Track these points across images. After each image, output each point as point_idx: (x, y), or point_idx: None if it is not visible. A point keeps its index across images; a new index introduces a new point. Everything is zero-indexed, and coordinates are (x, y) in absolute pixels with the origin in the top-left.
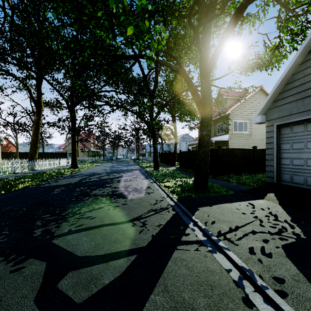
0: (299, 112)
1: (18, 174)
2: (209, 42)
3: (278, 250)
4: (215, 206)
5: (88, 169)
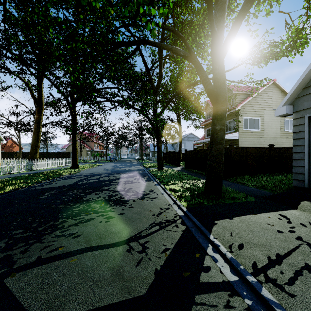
0: None
1: (13, 174)
2: (223, 20)
3: None
4: (236, 219)
5: (89, 169)
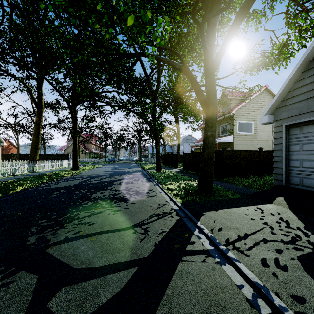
0: (310, 111)
1: (18, 176)
2: (214, 39)
3: (294, 263)
4: (221, 211)
5: (89, 171)
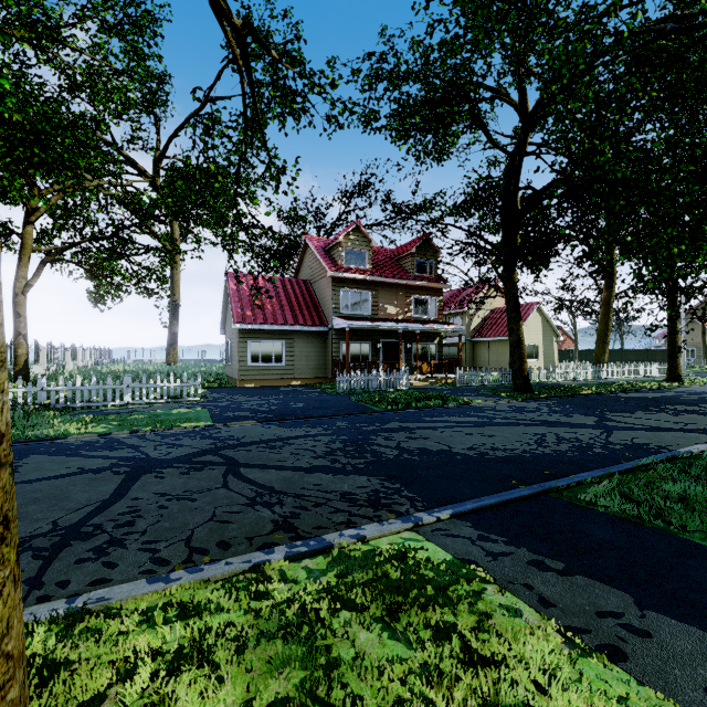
0: None
1: (580, 382)
2: None
3: None
4: None
5: (704, 385)
